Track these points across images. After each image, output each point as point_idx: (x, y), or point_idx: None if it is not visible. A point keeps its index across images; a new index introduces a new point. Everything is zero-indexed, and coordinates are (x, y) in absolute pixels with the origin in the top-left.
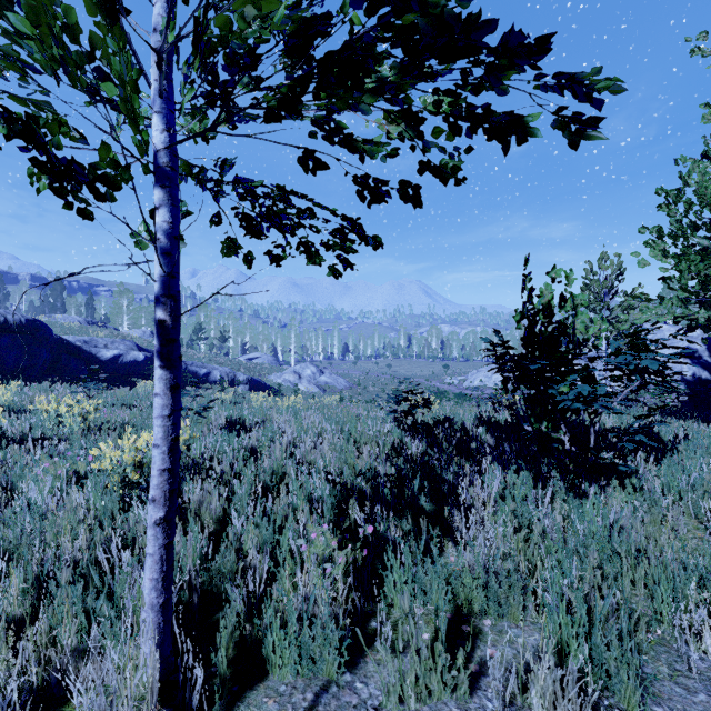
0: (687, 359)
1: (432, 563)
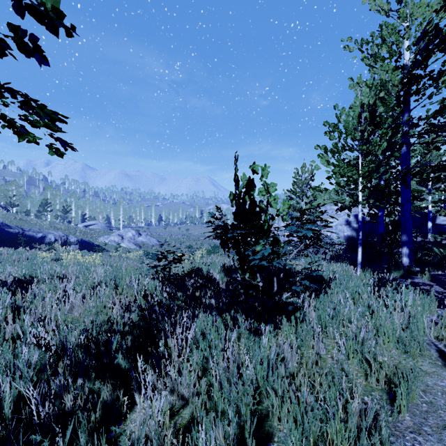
0: (346, 225)
1: (117, 423)
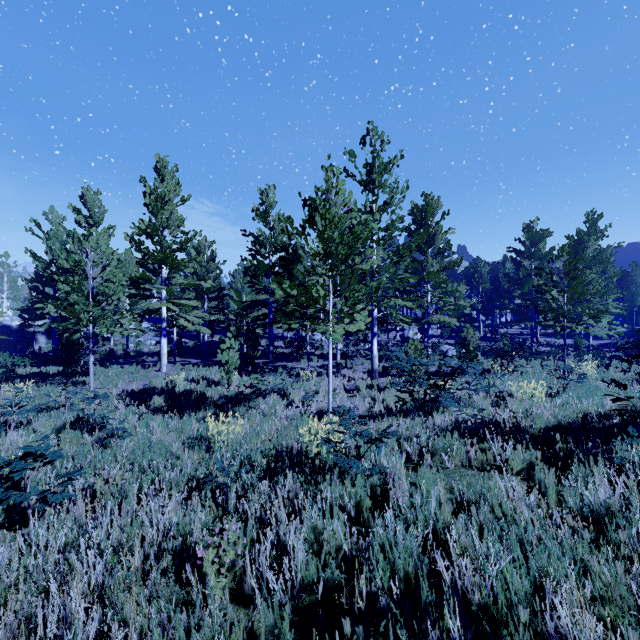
0: None
1: None
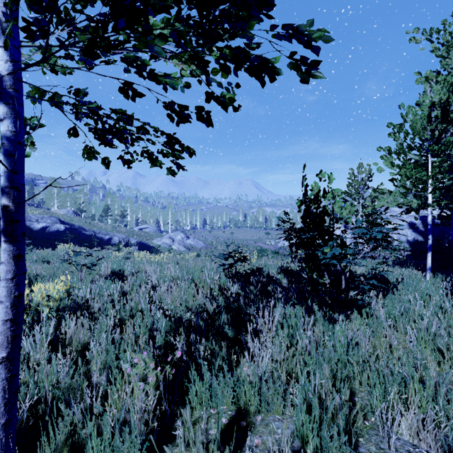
0: (410, 229)
1: (230, 373)
